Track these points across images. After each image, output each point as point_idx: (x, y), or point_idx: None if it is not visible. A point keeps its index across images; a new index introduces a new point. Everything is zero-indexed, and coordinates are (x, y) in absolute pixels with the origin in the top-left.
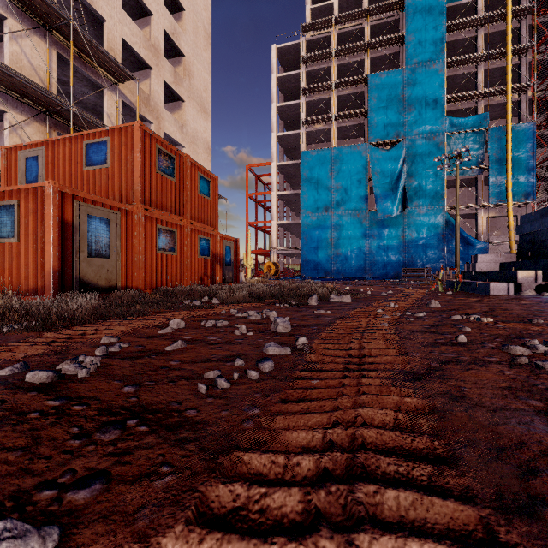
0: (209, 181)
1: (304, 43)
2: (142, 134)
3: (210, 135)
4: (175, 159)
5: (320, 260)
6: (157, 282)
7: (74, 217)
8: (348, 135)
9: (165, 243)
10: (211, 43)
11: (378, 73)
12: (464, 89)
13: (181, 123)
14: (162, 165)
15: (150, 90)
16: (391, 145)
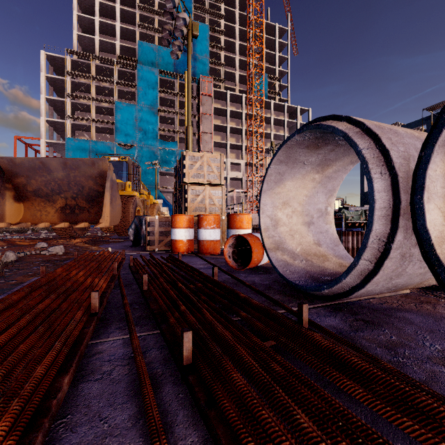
0: None
1: (69, 60)
2: None
3: None
4: None
5: None
6: None
7: None
8: (105, 132)
9: None
10: None
11: (121, 102)
12: (173, 124)
13: None
14: None
15: None
16: (131, 147)
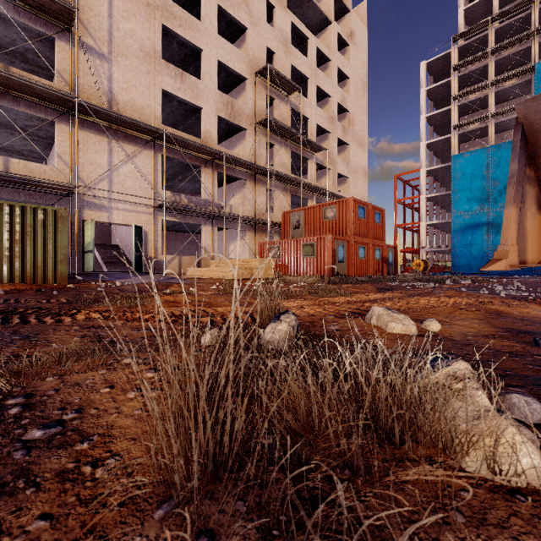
0: (380, 214)
1: (455, 51)
2: (353, 202)
3: (366, 162)
4: (365, 208)
5: (474, 257)
6: (358, 273)
7: (335, 246)
8: (511, 126)
9: (361, 254)
10: (366, 90)
11: None
12: None
13: (347, 162)
14: (360, 214)
15: (328, 147)
16: None
